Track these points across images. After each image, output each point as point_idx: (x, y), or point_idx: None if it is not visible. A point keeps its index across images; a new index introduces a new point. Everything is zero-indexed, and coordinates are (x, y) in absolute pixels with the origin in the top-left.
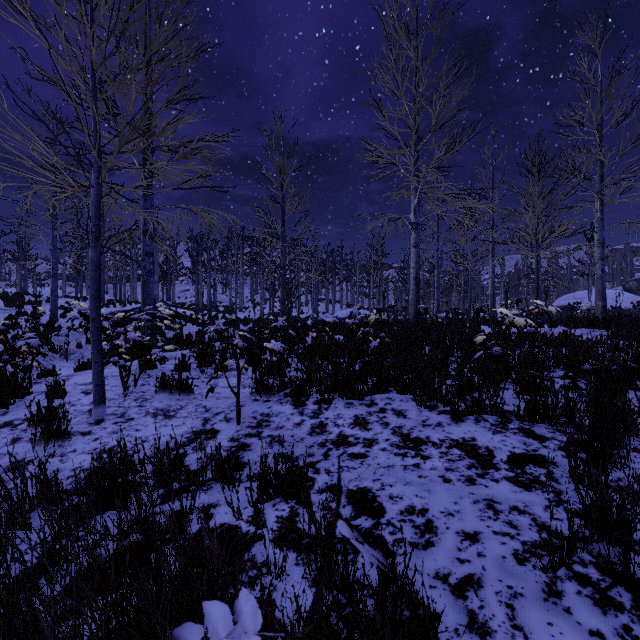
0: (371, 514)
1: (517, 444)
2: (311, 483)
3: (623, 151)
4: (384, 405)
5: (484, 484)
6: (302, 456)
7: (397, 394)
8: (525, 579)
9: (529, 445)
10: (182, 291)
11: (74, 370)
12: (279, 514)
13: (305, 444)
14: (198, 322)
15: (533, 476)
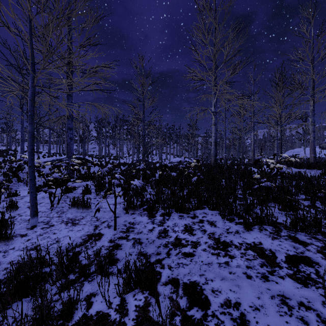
0: (200, 306)
1: (289, 247)
2: (159, 276)
3: (325, 74)
4: (202, 217)
5: (275, 281)
6: (153, 254)
7: (209, 210)
8: None
9: (297, 248)
10: (92, 148)
11: (28, 192)
12: (137, 303)
13: (155, 245)
14: (99, 165)
15: (306, 274)
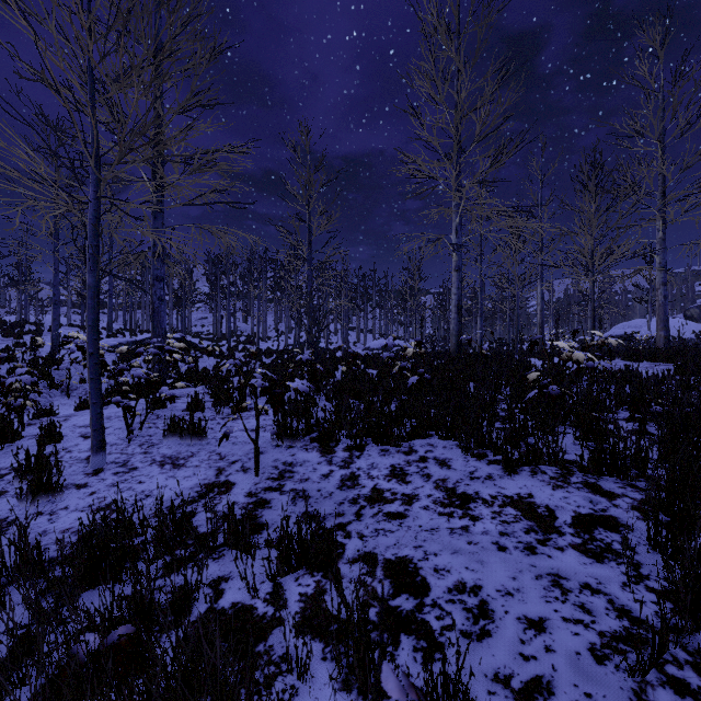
0: (413, 592)
1: (582, 502)
2: (341, 550)
3: (688, 164)
4: (425, 453)
5: (547, 553)
6: (330, 516)
7: (439, 439)
8: (607, 684)
9: (596, 503)
10: (199, 319)
11: (74, 409)
12: (303, 591)
13: (334, 500)
14: (216, 354)
15: (604, 543)
